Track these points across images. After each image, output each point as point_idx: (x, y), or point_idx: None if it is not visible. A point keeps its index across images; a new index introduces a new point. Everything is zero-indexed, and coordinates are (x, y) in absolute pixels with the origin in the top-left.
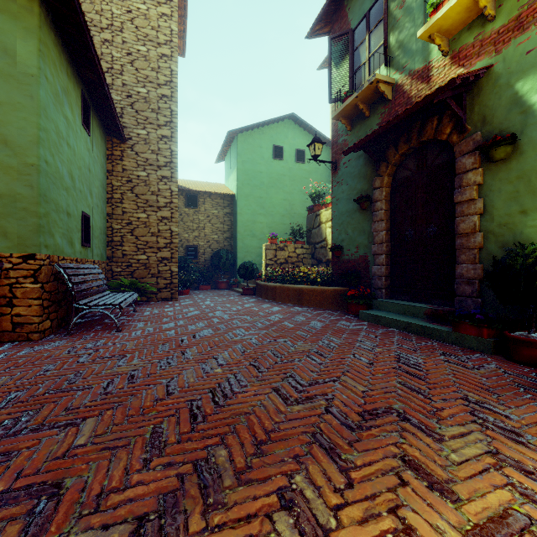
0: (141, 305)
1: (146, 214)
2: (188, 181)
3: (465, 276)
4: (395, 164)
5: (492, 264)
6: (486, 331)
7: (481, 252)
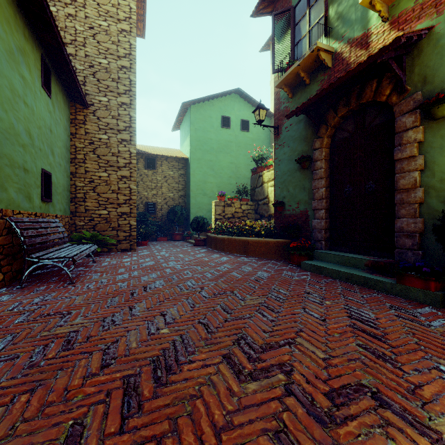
0: (101, 256)
1: (107, 173)
2: (147, 146)
3: (405, 229)
4: (334, 126)
5: (433, 218)
6: (433, 284)
7: (421, 207)
